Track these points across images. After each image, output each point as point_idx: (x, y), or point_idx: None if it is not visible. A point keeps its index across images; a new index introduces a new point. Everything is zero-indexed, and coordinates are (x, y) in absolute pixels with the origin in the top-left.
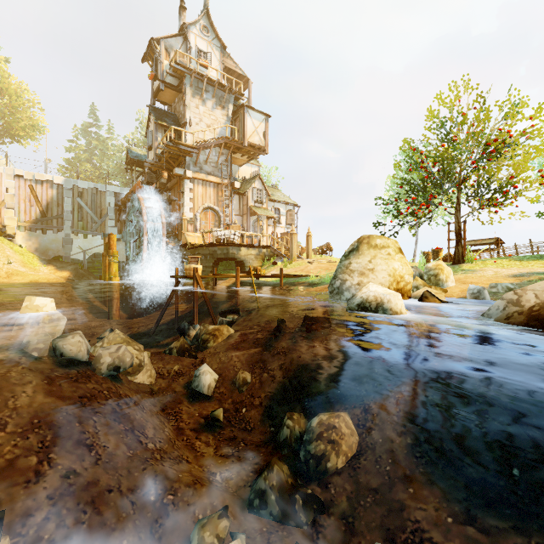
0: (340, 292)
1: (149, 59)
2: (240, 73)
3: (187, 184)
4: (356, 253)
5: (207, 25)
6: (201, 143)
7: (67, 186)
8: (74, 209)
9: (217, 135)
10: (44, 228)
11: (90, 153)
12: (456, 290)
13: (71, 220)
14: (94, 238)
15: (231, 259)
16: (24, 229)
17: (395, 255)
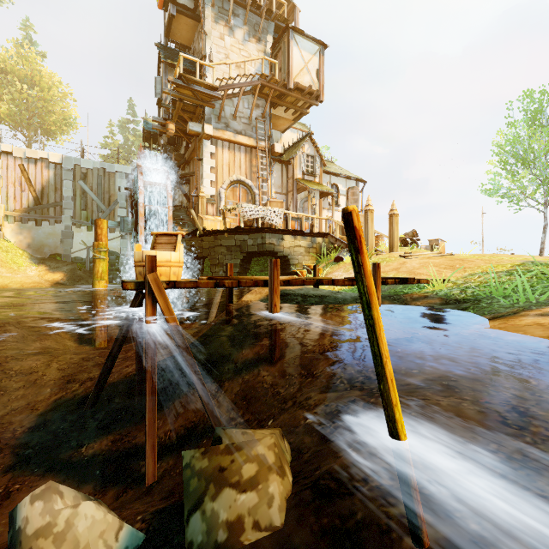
0: None
1: None
2: None
3: (206, 146)
4: None
5: None
6: (226, 83)
7: (67, 166)
8: (76, 195)
9: (250, 79)
10: (38, 218)
11: (127, 150)
12: None
13: (72, 209)
14: None
15: (269, 254)
16: (13, 220)
17: None
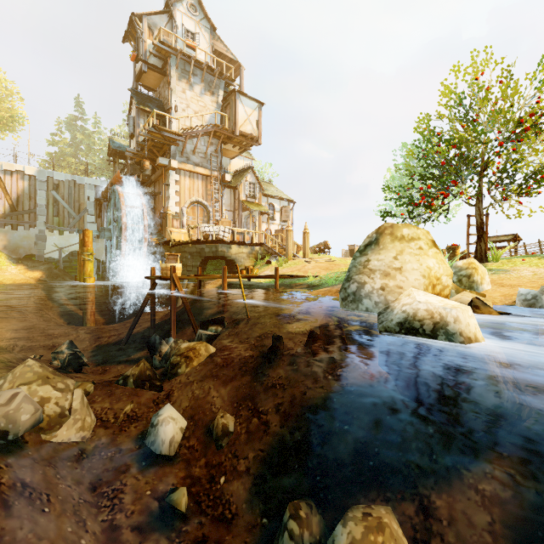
0: (357, 300)
1: (130, 38)
2: (232, 58)
3: (172, 175)
4: (375, 247)
5: (195, 3)
6: (188, 130)
7: (40, 178)
8: (48, 203)
9: (206, 123)
10: (14, 223)
11: (75, 147)
12: (496, 294)
13: (45, 215)
14: (72, 235)
15: (221, 258)
16: None
17: (428, 249)
